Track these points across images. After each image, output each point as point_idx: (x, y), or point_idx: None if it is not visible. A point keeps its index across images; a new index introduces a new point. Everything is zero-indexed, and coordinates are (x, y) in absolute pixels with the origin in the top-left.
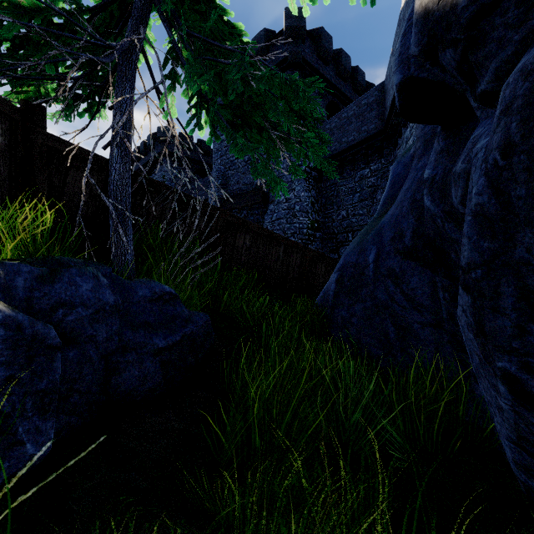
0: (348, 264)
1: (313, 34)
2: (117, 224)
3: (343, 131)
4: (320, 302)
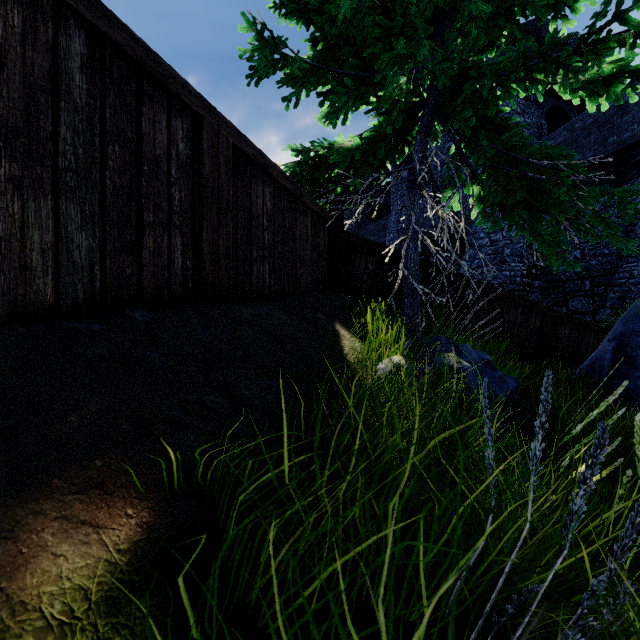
0: (631, 333)
1: (527, 28)
2: (426, 304)
3: (576, 146)
4: (586, 371)
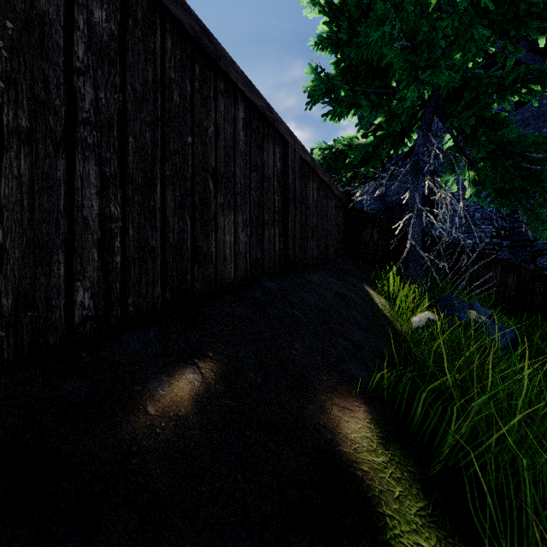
0: None
1: None
2: (431, 268)
3: (544, 120)
4: None
